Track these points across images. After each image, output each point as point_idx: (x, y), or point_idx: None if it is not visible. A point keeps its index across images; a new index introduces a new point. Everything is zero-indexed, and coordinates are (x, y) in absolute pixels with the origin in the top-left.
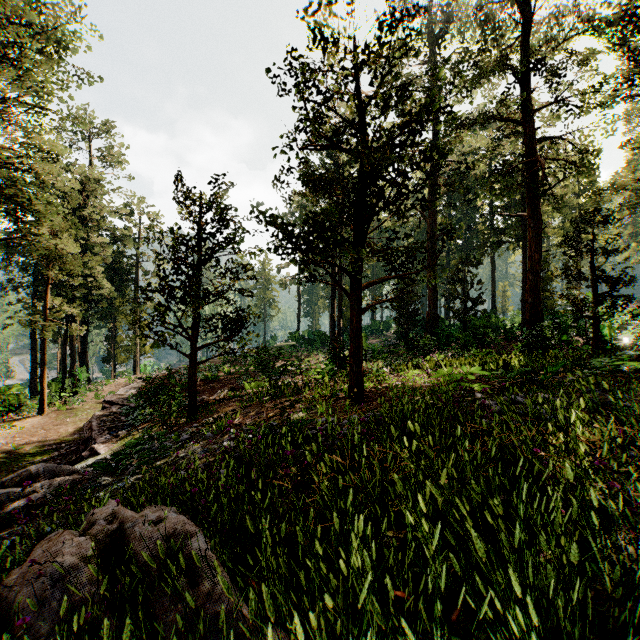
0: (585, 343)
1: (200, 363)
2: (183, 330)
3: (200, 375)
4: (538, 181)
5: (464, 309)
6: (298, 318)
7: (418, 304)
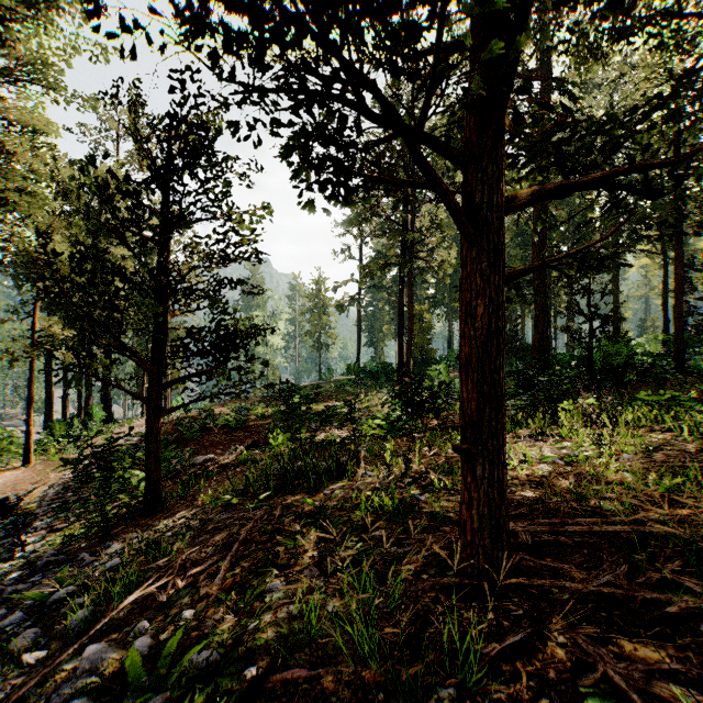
0: None
1: (166, 412)
2: (132, 353)
3: (220, 420)
4: None
5: (590, 330)
6: (358, 347)
7: (517, 326)
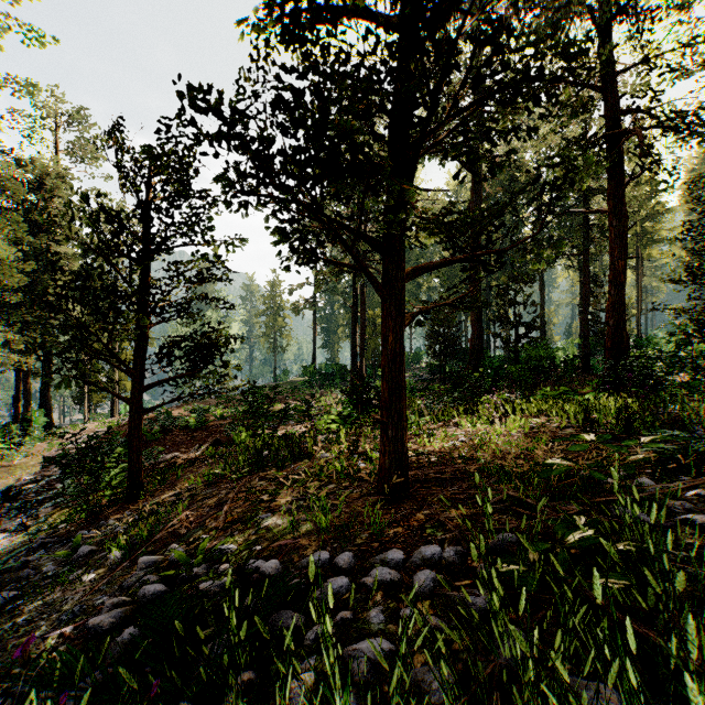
0: (690, 378)
1: (148, 411)
2: (117, 360)
3: (180, 421)
4: (622, 166)
5: (516, 336)
6: (313, 349)
7: (457, 331)
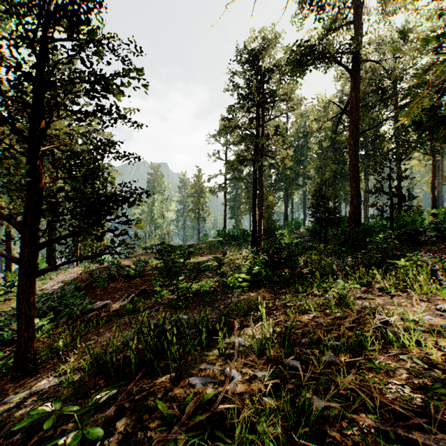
0: None
1: (40, 273)
2: (0, 214)
3: (122, 271)
4: None
5: (392, 205)
6: (224, 219)
7: (336, 203)
